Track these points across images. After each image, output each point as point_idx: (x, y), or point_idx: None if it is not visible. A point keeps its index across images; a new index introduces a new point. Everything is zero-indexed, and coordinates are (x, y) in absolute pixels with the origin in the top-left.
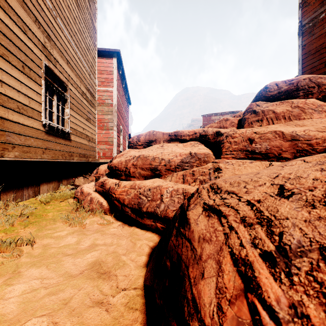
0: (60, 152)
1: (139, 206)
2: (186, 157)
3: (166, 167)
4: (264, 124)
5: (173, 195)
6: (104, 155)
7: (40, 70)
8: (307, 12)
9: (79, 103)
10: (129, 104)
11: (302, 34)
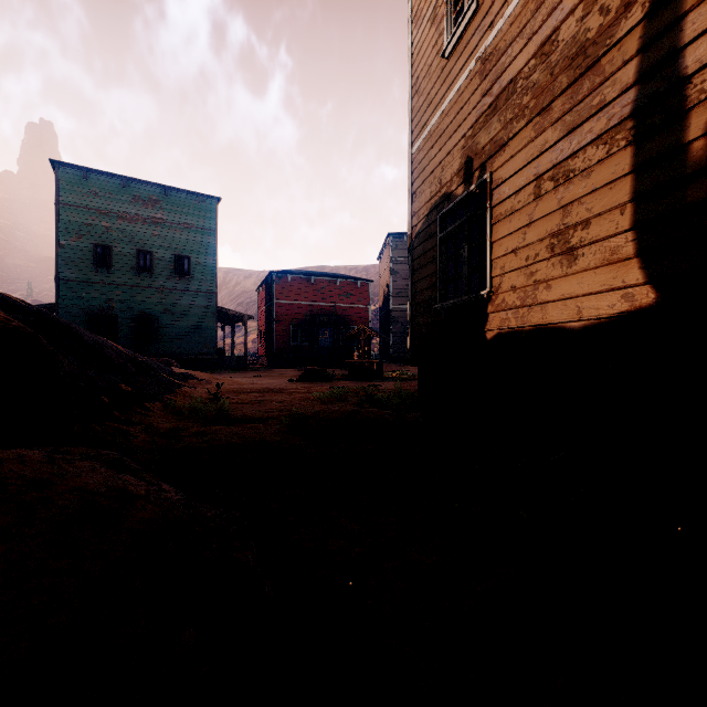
0: None
1: None
2: None
3: None
4: None
5: None
6: None
7: None
8: None
9: None
10: None
11: None
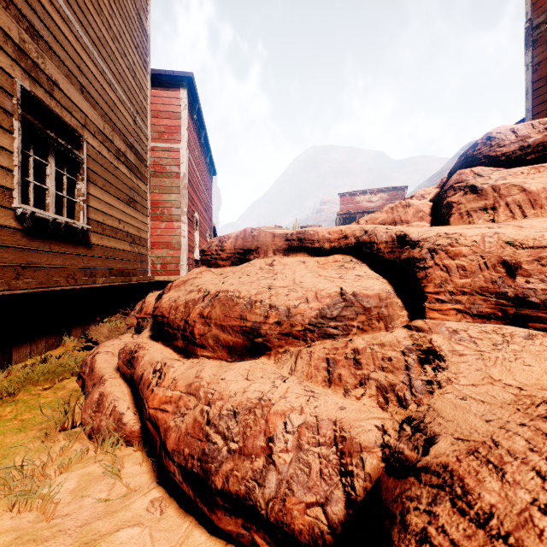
0: (64, 270)
1: (205, 464)
2: (332, 303)
3: (281, 329)
4: (501, 216)
5: (304, 445)
6: (163, 267)
7: (9, 98)
8: (543, 1)
9: (110, 170)
10: (213, 174)
11: (533, 44)
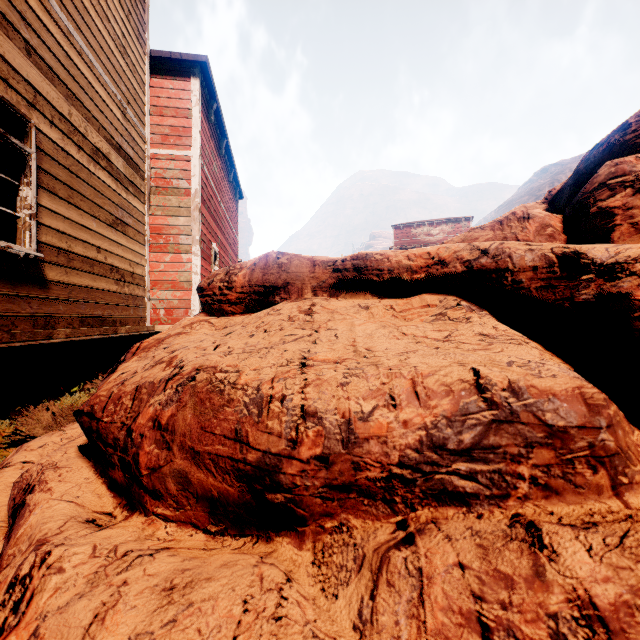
0: None
1: None
2: (460, 412)
3: (329, 475)
4: None
5: None
6: (168, 314)
7: None
8: None
9: (82, 177)
10: (239, 197)
11: None
